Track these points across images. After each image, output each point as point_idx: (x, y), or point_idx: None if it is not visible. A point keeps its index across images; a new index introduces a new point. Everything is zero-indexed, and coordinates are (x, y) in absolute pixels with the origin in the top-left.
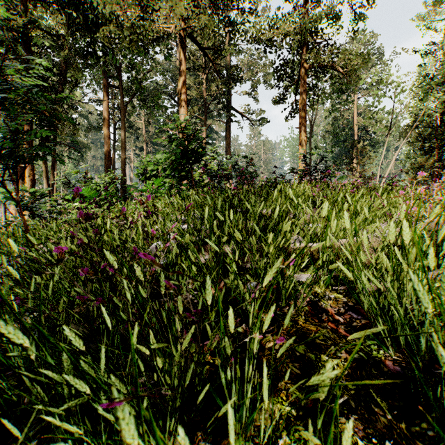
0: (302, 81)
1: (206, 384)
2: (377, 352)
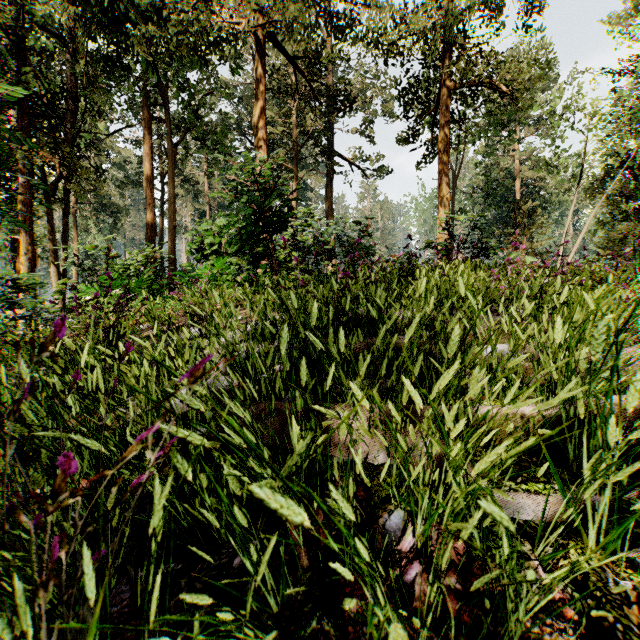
0: (444, 108)
1: None
2: None
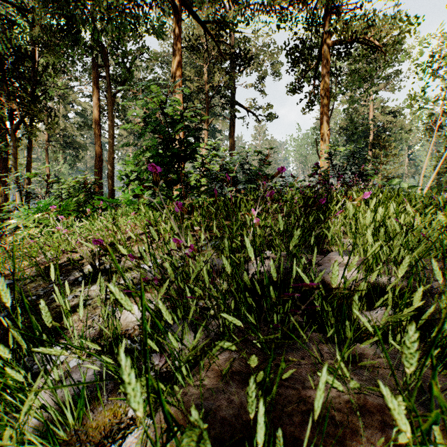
0: (325, 61)
1: None
2: None
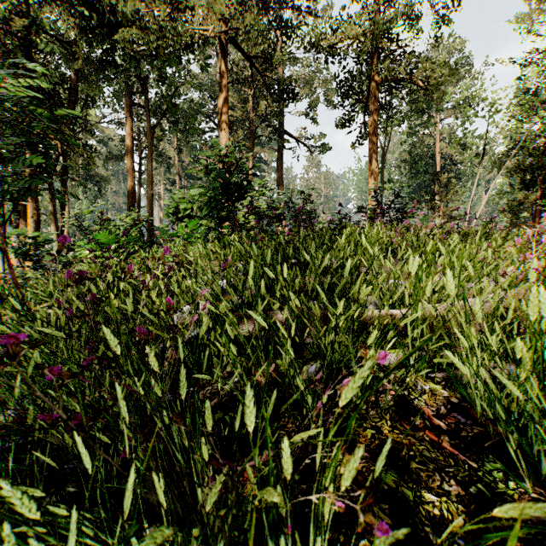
0: (373, 98)
1: (247, 545)
2: (504, 485)
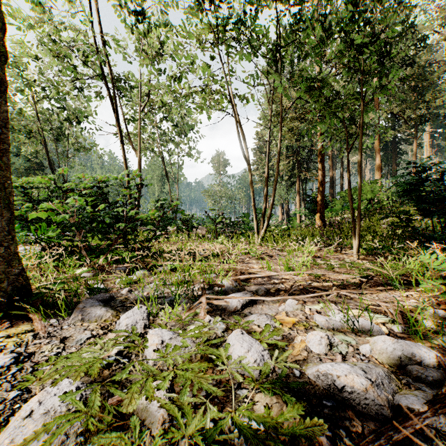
0: None
1: None
2: None
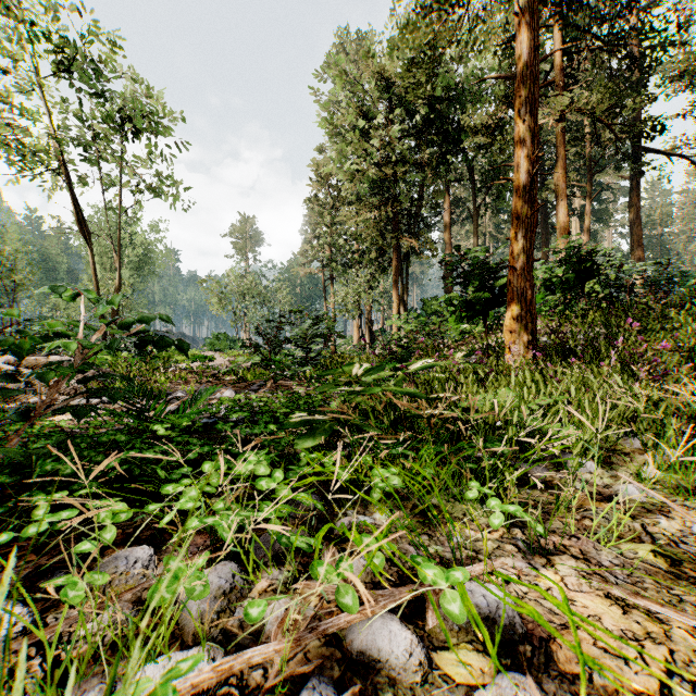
0: None
1: None
2: None
